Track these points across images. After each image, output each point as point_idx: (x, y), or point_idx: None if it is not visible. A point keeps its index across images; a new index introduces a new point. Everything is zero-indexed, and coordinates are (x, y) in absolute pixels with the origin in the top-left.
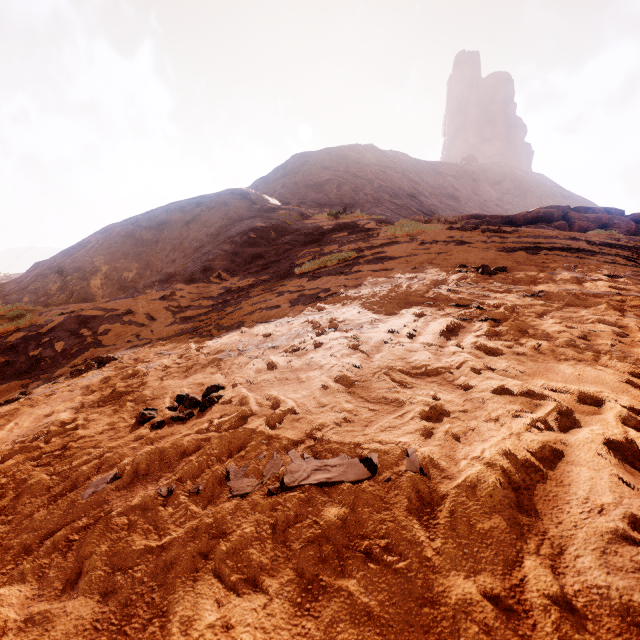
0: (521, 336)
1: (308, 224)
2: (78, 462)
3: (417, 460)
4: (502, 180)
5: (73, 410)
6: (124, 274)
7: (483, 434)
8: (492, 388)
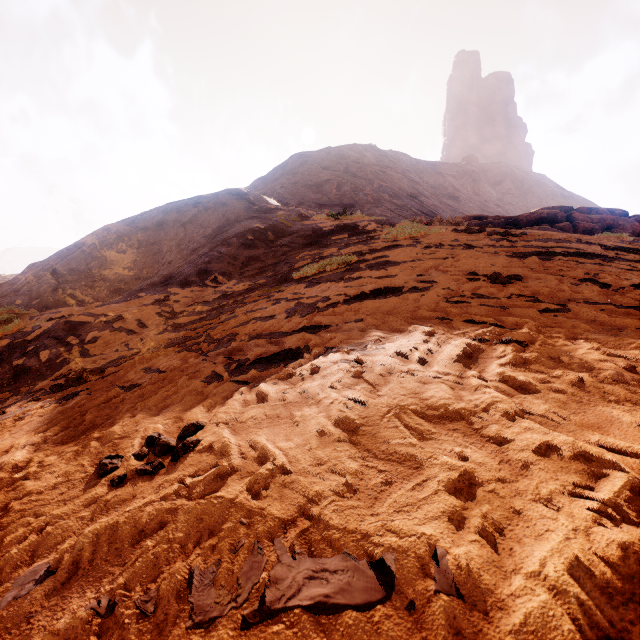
0: (555, 366)
1: (307, 225)
2: (11, 538)
3: (449, 571)
4: (502, 180)
5: (33, 446)
6: (119, 276)
7: (535, 524)
8: (534, 445)
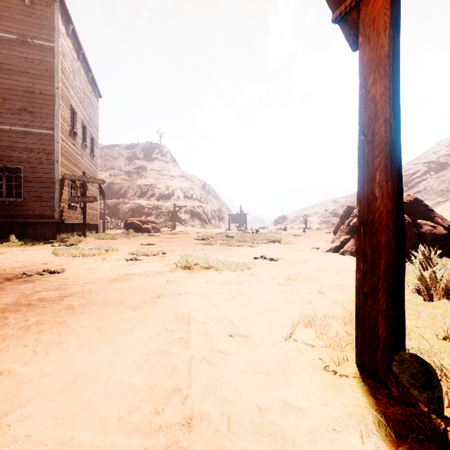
0: None
1: None
2: None
3: None
4: None
5: None
6: None
7: None
8: None
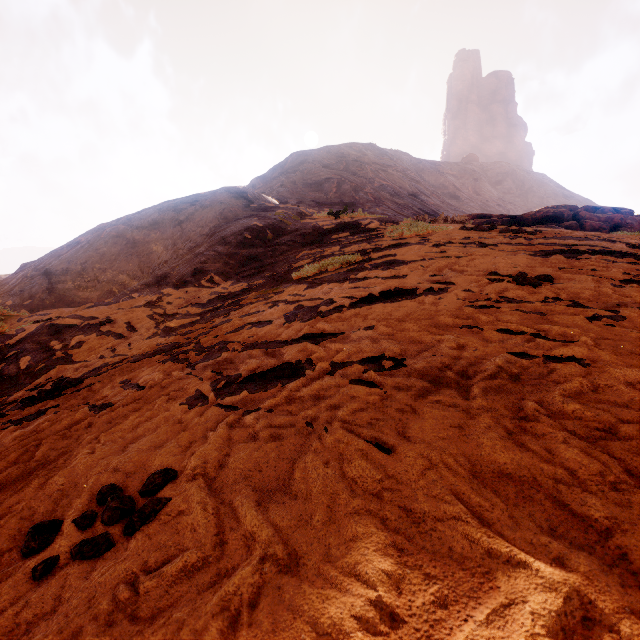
0: (638, 395)
1: (307, 224)
2: None
3: None
4: (503, 180)
5: None
6: (114, 276)
7: None
8: None
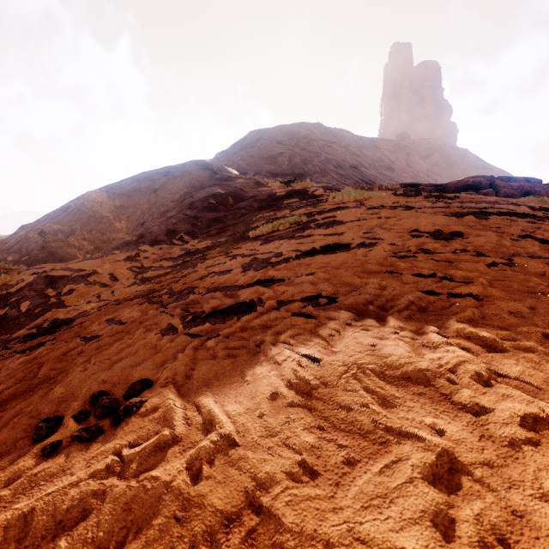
0: (516, 321)
1: (263, 191)
2: None
3: None
4: (431, 154)
5: None
6: (99, 236)
7: (547, 535)
8: (519, 418)
